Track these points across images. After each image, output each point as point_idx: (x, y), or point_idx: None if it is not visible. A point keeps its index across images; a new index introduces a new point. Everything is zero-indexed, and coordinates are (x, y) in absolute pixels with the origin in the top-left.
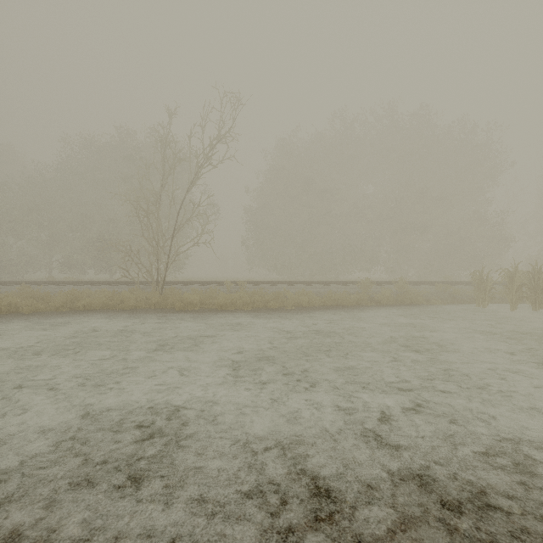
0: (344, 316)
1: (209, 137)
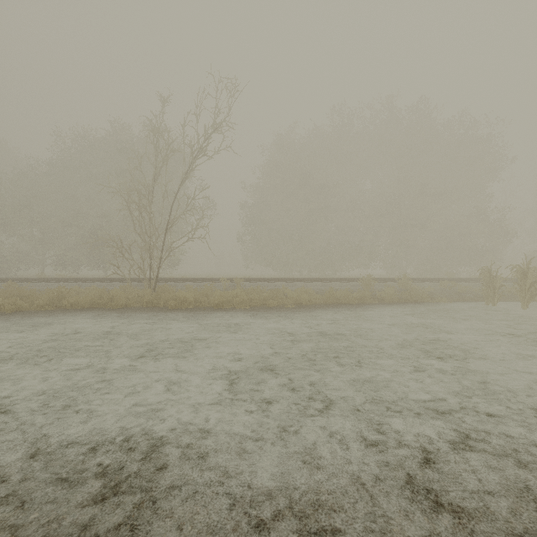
0: (348, 316)
1: (205, 126)
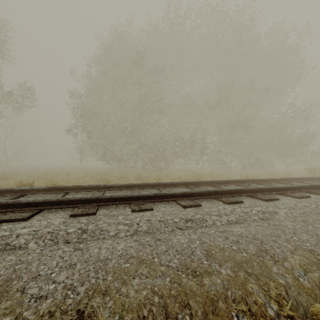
0: None
1: None
